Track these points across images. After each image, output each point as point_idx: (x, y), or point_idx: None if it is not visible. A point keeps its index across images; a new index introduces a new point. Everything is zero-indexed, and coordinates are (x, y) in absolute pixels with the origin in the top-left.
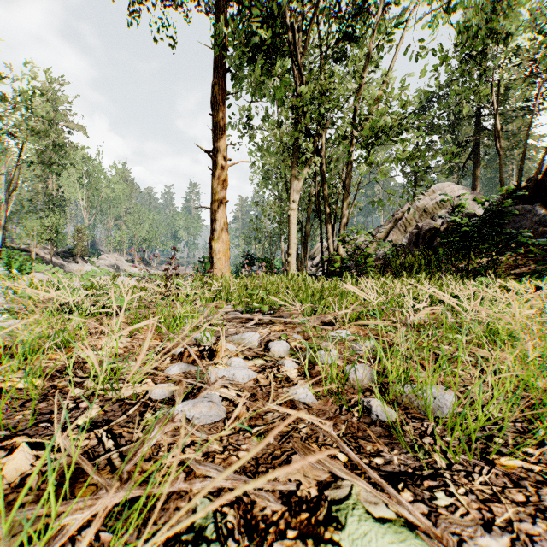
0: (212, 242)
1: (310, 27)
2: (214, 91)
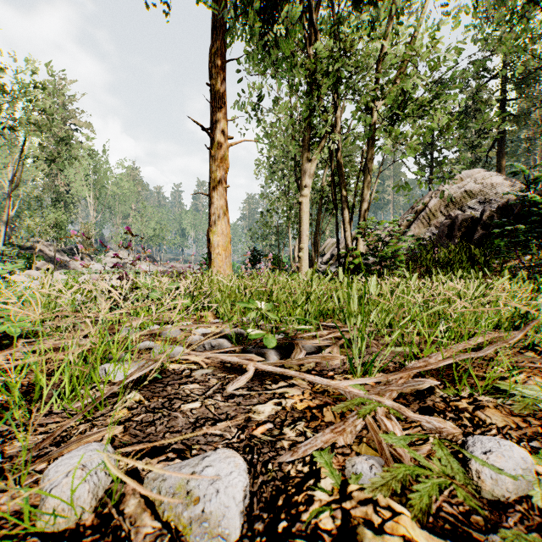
0: (210, 234)
1: None
2: (213, 56)
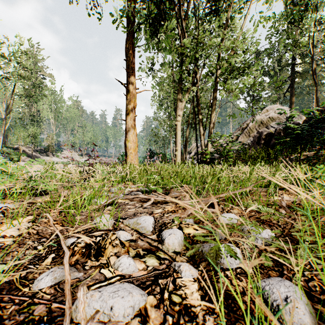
0: (126, 142)
1: (190, 2)
2: (128, 44)
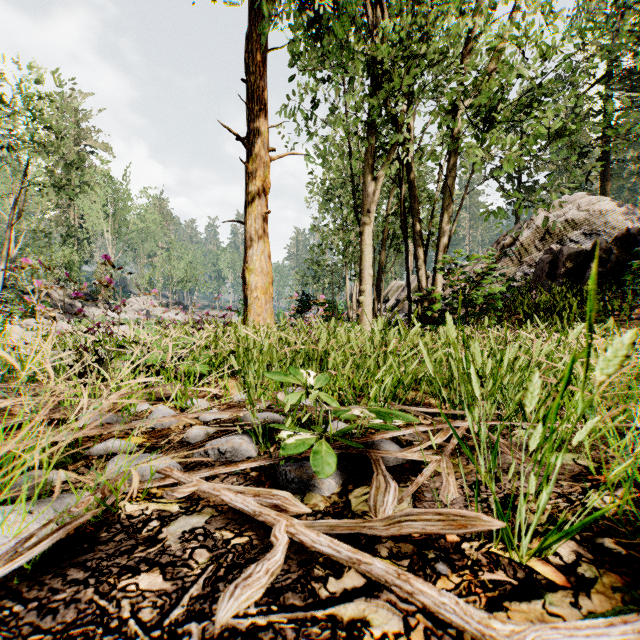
0: (246, 273)
1: None
2: (249, 44)
